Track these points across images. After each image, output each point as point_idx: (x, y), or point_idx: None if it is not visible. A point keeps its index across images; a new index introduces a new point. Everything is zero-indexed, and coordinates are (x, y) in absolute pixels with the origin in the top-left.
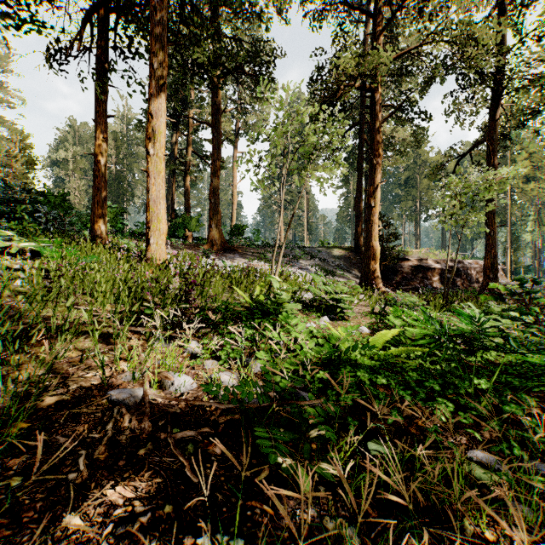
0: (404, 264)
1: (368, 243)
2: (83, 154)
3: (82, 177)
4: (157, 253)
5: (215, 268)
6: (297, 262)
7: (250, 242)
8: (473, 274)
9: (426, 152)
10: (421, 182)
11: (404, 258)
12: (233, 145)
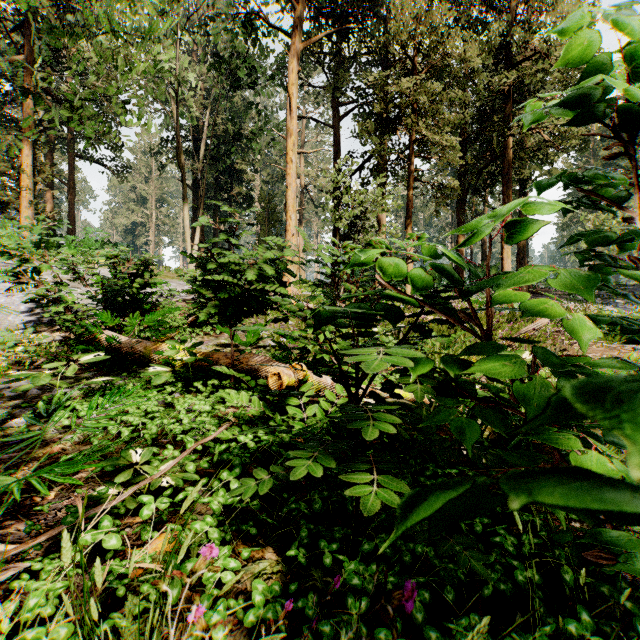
0: None
1: None
2: None
3: None
4: None
5: None
6: (612, 302)
7: None
8: None
9: None
10: None
11: None
12: None
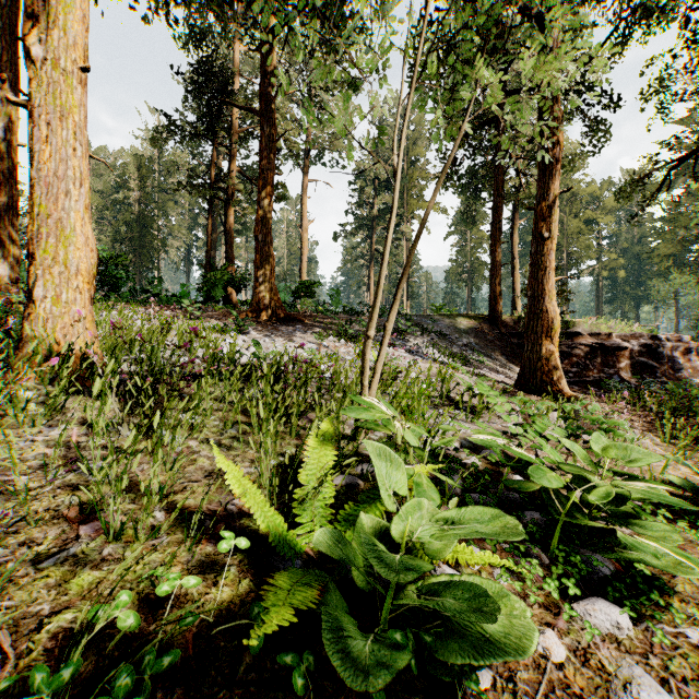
0: (573, 342)
1: (536, 307)
2: (100, 190)
3: (93, 219)
4: (59, 324)
5: (242, 356)
6: (401, 340)
7: (323, 306)
8: (676, 357)
9: (576, 181)
10: (568, 224)
11: (573, 332)
12: (303, 169)
